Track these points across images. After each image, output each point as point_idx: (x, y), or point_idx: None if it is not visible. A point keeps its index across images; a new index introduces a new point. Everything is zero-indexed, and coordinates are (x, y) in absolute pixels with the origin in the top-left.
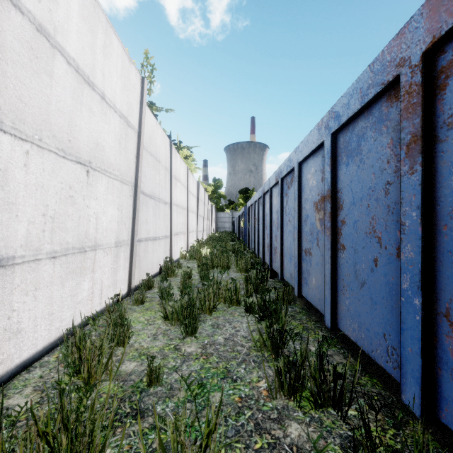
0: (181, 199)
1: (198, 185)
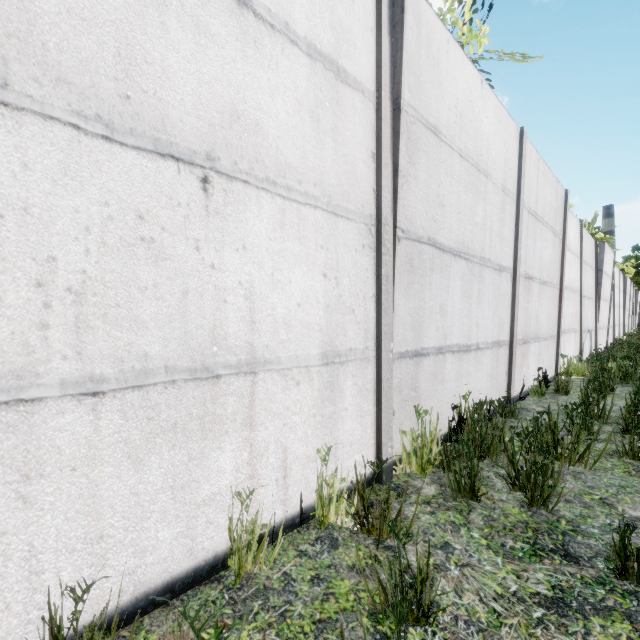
0: (616, 299)
1: (625, 280)
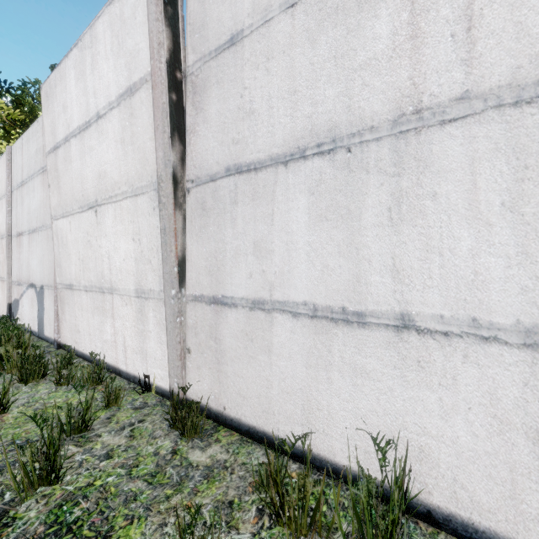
0: None
1: None
